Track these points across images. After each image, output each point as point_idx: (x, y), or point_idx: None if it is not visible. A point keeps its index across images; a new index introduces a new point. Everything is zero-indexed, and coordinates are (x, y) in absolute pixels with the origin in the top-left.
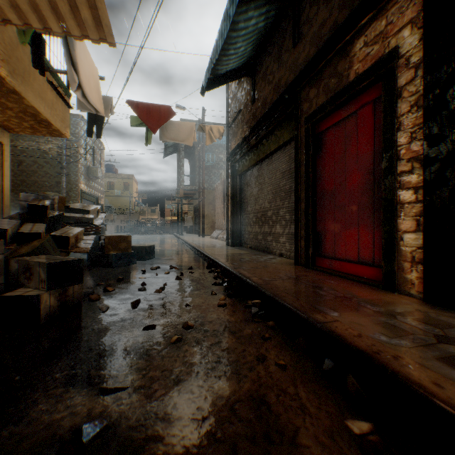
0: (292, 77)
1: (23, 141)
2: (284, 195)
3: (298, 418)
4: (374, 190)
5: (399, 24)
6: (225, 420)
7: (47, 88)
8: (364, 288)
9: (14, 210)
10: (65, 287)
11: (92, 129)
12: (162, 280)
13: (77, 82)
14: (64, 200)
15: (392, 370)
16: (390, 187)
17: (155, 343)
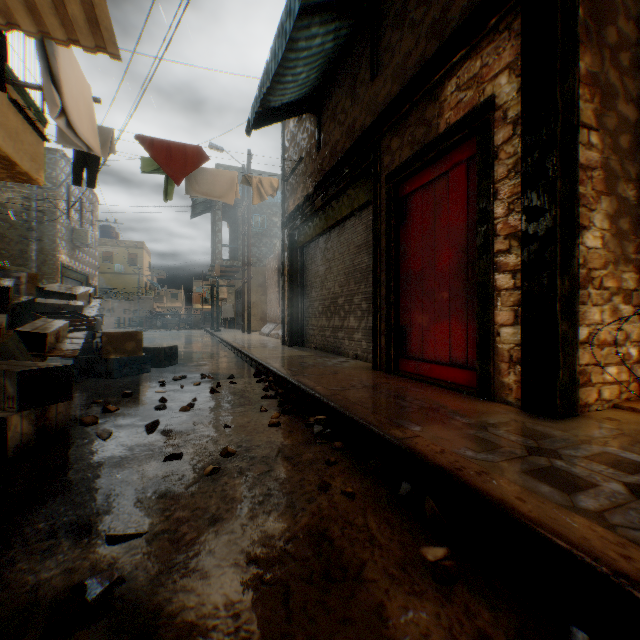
0: (370, 120)
1: None
2: (360, 276)
3: (365, 551)
4: (468, 272)
5: (496, 68)
6: (275, 561)
7: (10, 109)
8: (456, 396)
9: None
10: (46, 406)
11: (81, 173)
12: (190, 394)
13: (61, 106)
14: (36, 279)
15: (473, 487)
16: (486, 269)
17: (182, 477)
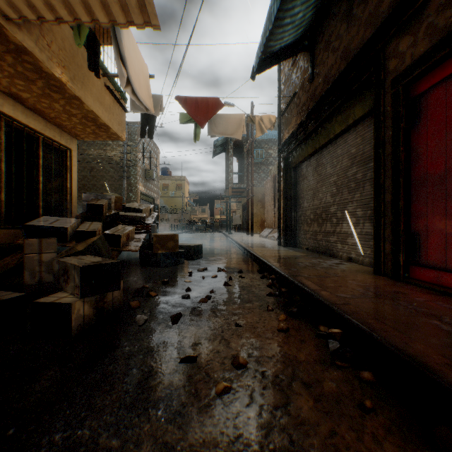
0: (369, 34)
1: (94, 150)
2: (354, 186)
3: None
4: None
5: None
6: None
7: (105, 93)
8: None
9: None
10: (100, 294)
11: (144, 130)
12: (208, 285)
13: (125, 76)
14: (120, 200)
15: None
16: None
17: (193, 390)
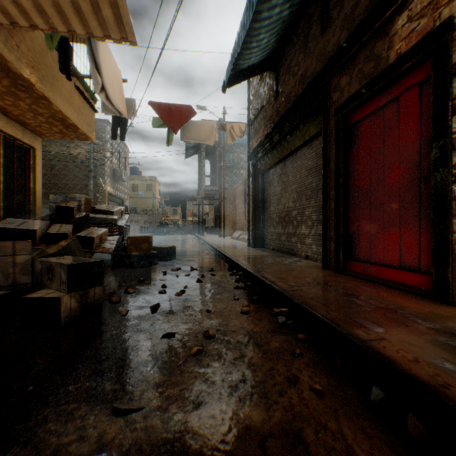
0: (320, 67)
1: (55, 147)
2: (310, 193)
3: None
4: (419, 185)
5: None
6: None
7: (74, 93)
8: (408, 297)
9: (47, 212)
10: (85, 289)
11: (116, 131)
12: (183, 282)
13: (100, 84)
14: (90, 202)
15: None
16: (442, 181)
17: (174, 354)
